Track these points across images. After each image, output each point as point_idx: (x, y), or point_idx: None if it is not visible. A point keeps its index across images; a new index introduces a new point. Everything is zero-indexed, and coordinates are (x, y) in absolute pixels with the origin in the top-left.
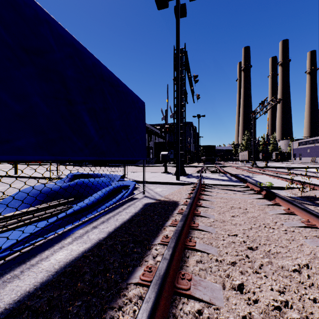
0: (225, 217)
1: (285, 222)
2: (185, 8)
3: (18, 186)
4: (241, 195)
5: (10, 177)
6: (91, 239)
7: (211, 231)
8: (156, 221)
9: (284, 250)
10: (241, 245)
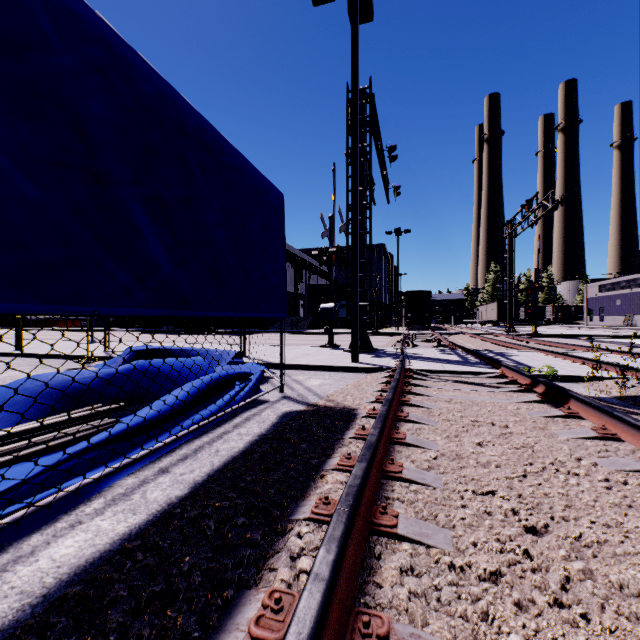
0: (462, 447)
1: (601, 458)
2: (371, 3)
3: (18, 374)
4: (491, 395)
5: (5, 355)
6: (150, 502)
7: (433, 483)
8: (304, 457)
9: (617, 536)
10: (510, 523)
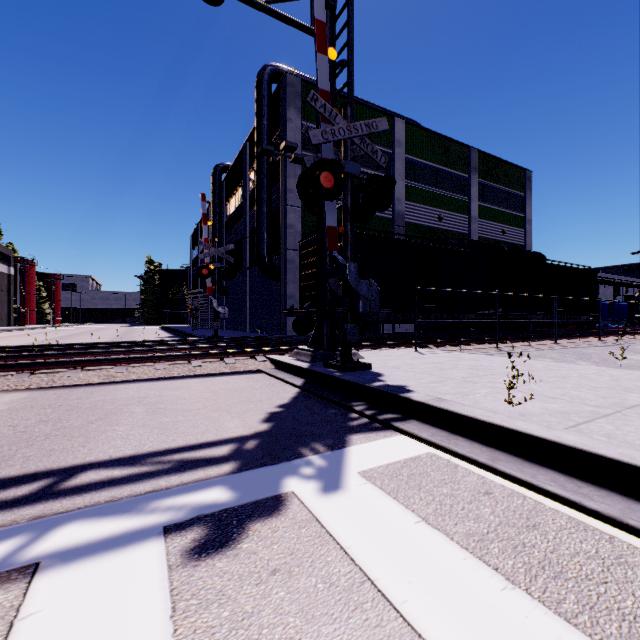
0: None
1: None
2: None
3: None
4: None
5: None
6: None
7: None
8: None
9: None
10: None
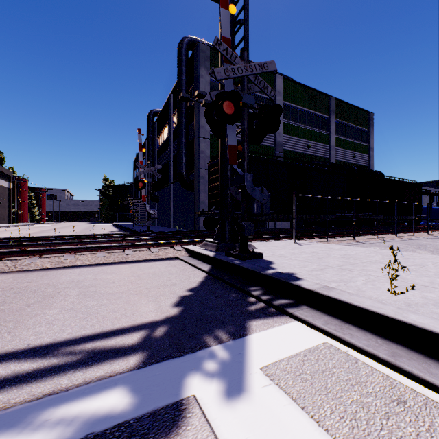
0: None
1: None
2: None
3: None
4: None
5: None
6: None
7: None
8: None
9: None
10: None
